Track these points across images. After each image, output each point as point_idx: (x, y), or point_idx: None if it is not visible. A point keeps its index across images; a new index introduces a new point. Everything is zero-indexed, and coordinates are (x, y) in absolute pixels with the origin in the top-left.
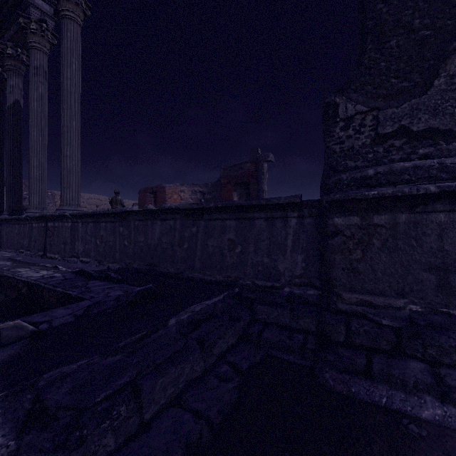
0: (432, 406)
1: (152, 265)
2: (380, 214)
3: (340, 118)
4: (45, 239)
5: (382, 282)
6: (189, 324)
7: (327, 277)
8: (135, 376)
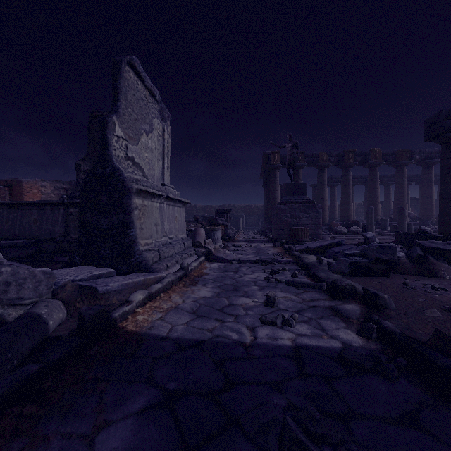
0: None
1: None
2: None
3: (82, 170)
4: None
5: None
6: None
7: (68, 231)
8: None
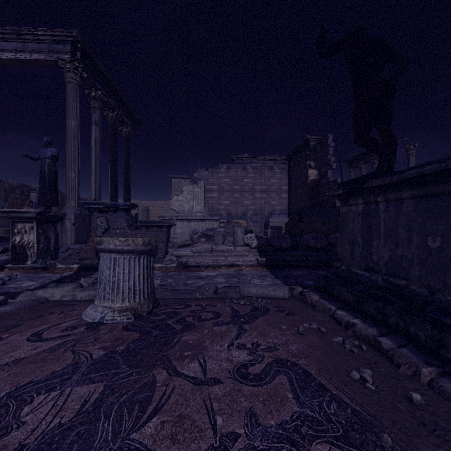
0: None
1: None
2: None
3: None
4: None
5: None
6: None
7: None
8: None
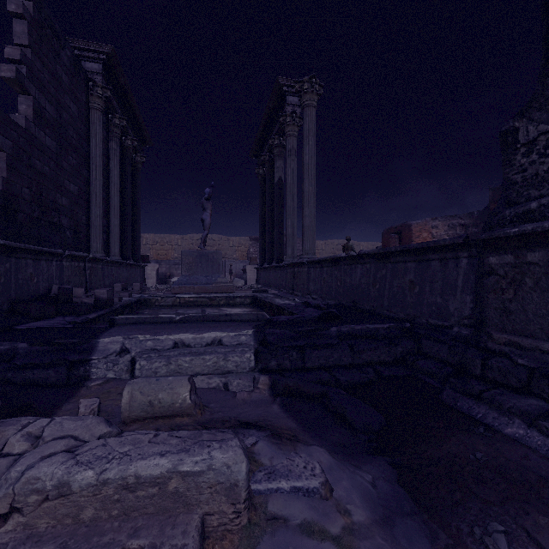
0: (518, 427)
1: (355, 302)
2: (534, 251)
3: (520, 144)
4: (293, 280)
5: (533, 324)
6: (347, 335)
7: (480, 316)
8: (303, 345)
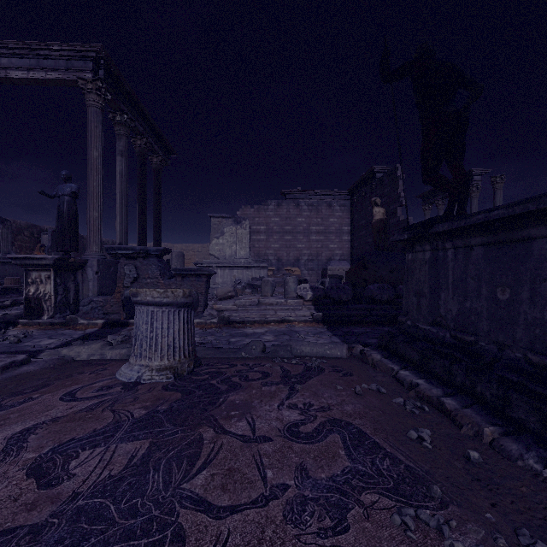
0: None
1: None
2: None
3: None
4: None
5: None
6: None
7: None
8: None
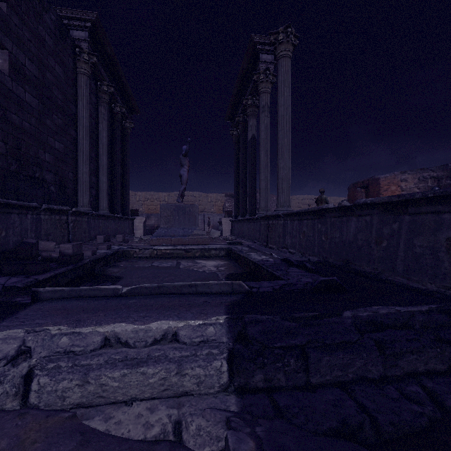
0: None
1: (347, 261)
2: None
3: None
4: (267, 233)
5: None
6: (368, 323)
7: None
8: (304, 343)
